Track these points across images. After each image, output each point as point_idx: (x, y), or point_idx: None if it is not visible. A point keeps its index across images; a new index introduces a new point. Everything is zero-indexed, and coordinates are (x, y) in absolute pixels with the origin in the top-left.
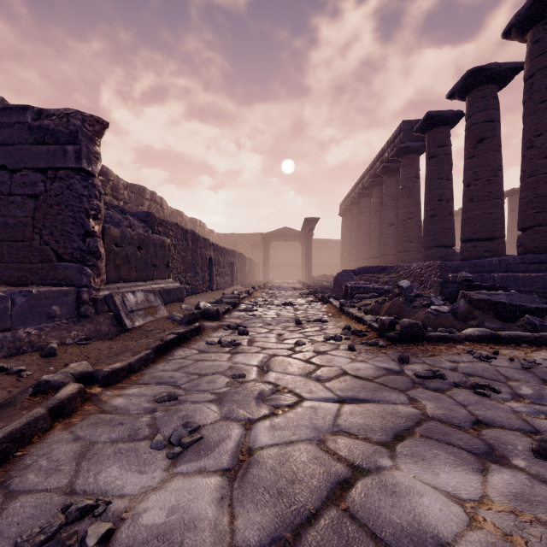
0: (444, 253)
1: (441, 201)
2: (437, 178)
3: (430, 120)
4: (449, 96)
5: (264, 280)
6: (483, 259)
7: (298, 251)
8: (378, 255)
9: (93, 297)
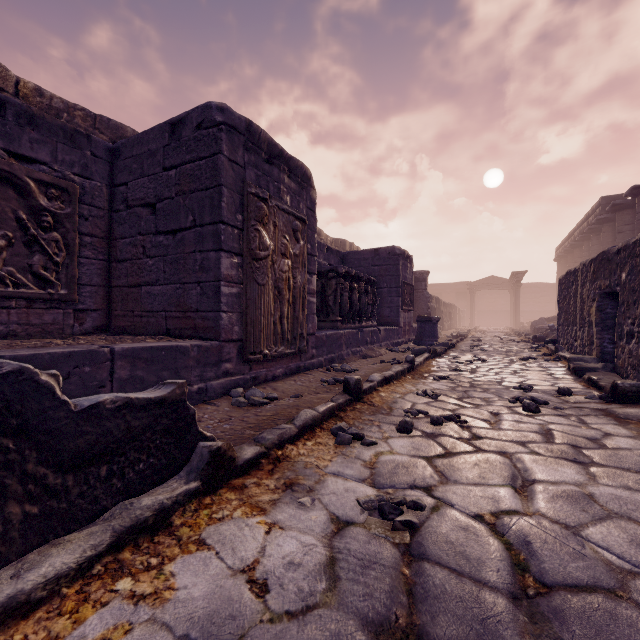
0: None
1: None
2: None
3: (616, 207)
4: (624, 196)
5: (470, 326)
6: None
7: (506, 297)
8: None
9: None
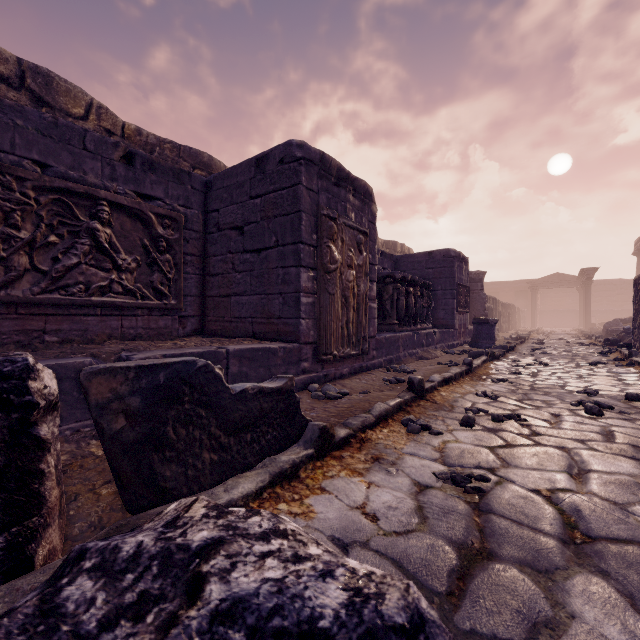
0: None
1: None
2: None
3: None
4: None
5: (532, 327)
6: None
7: (575, 296)
8: None
9: None
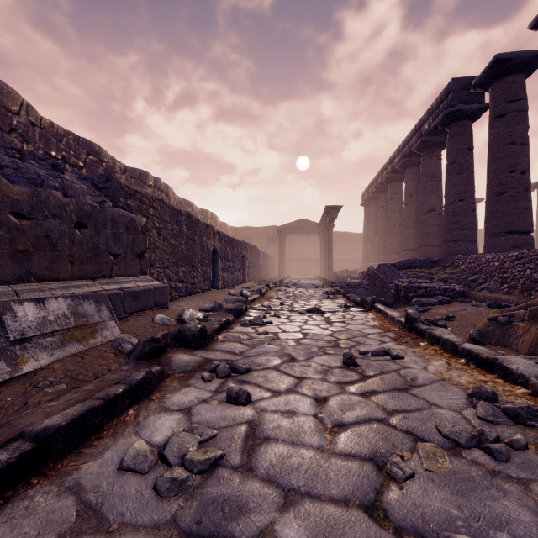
0: (518, 241)
1: (514, 172)
2: (507, 142)
3: (498, 67)
4: (535, 23)
5: (280, 276)
6: None
7: (316, 245)
8: (412, 248)
9: None
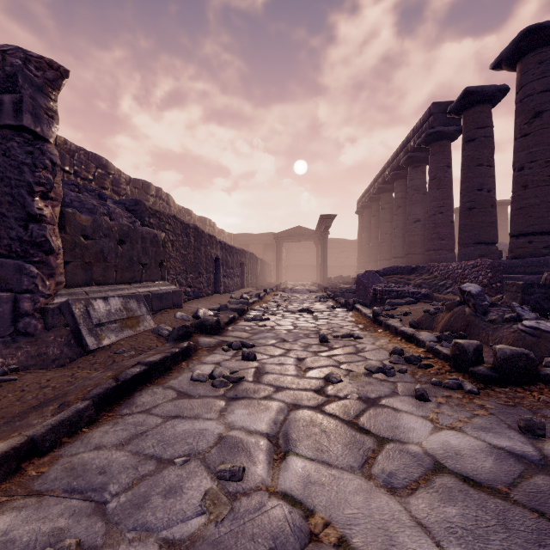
0: (485, 251)
1: (481, 191)
2: (476, 164)
3: (468, 98)
4: (494, 65)
5: (276, 282)
6: (544, 257)
7: (312, 252)
8: (401, 255)
9: (42, 305)
